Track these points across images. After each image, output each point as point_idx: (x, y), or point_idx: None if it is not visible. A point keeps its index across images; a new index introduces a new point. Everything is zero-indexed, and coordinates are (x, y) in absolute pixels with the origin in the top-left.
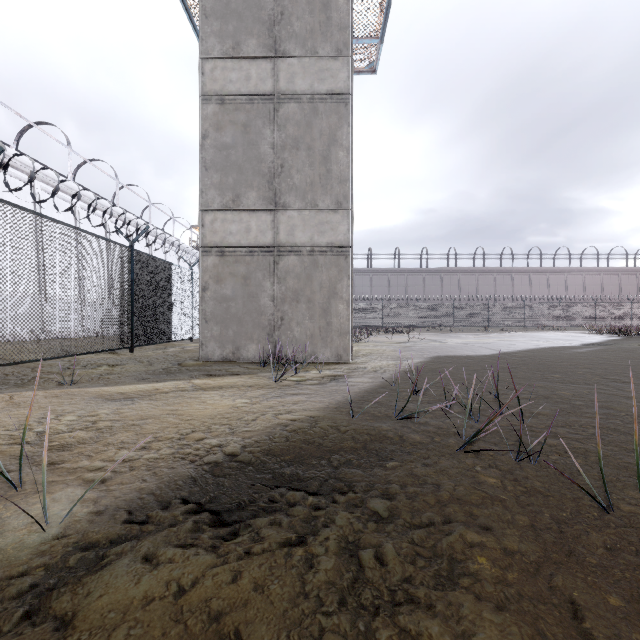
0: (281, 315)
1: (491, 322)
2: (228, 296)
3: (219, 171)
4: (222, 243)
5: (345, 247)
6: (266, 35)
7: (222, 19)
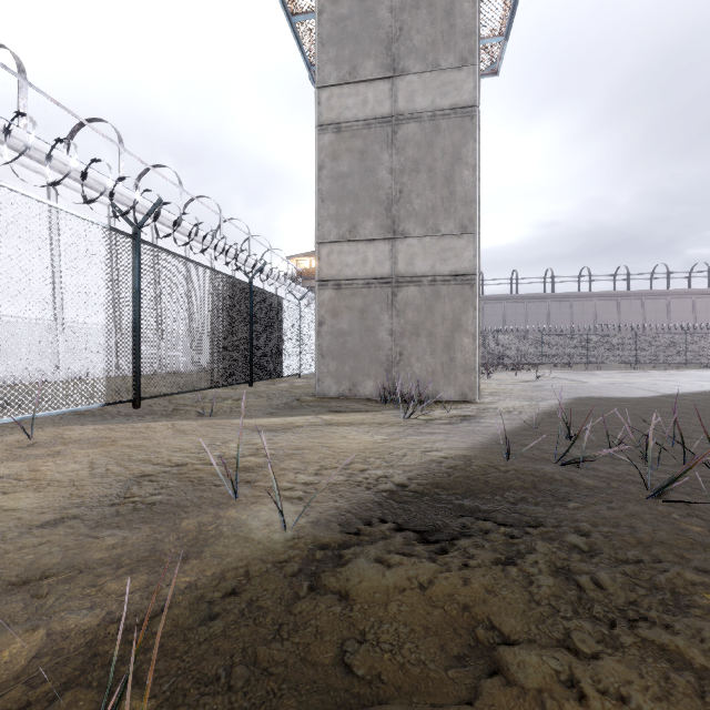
0: (400, 350)
1: (639, 358)
2: (344, 330)
3: (335, 202)
4: (338, 276)
5: (470, 275)
6: (384, 54)
7: (338, 45)
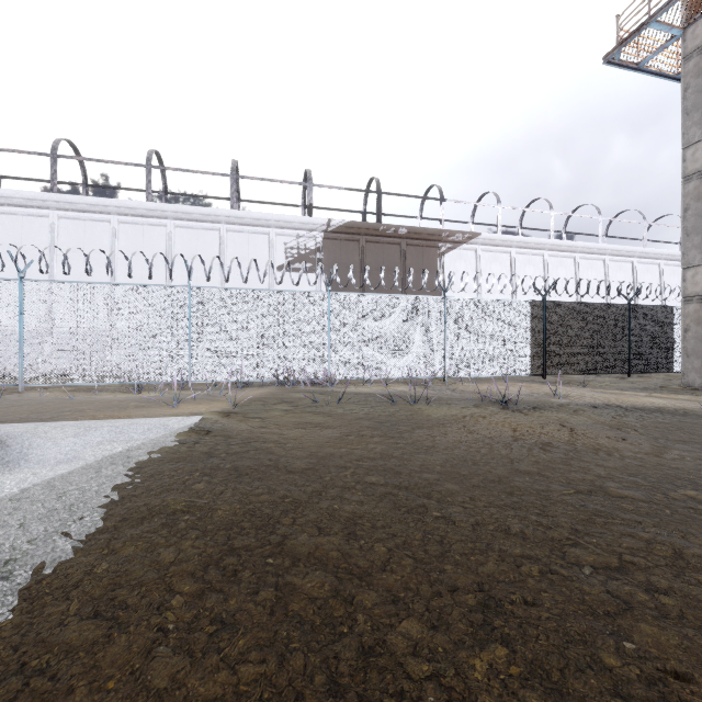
0: None
1: None
2: None
3: (699, 233)
4: None
5: None
6: None
7: None
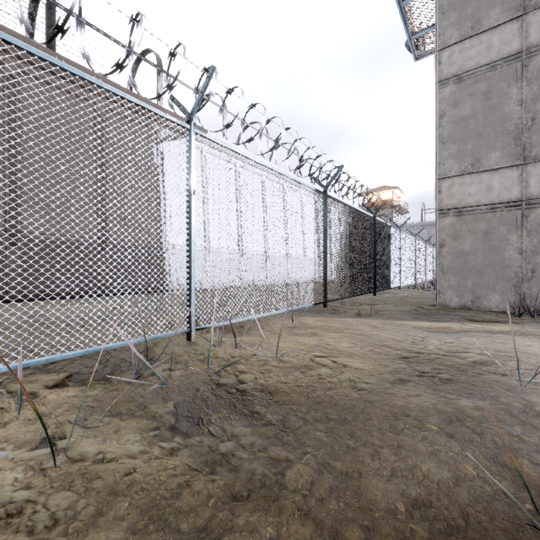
0: (531, 267)
1: None
2: (466, 251)
3: (456, 142)
4: (459, 204)
5: None
6: None
7: (459, 7)
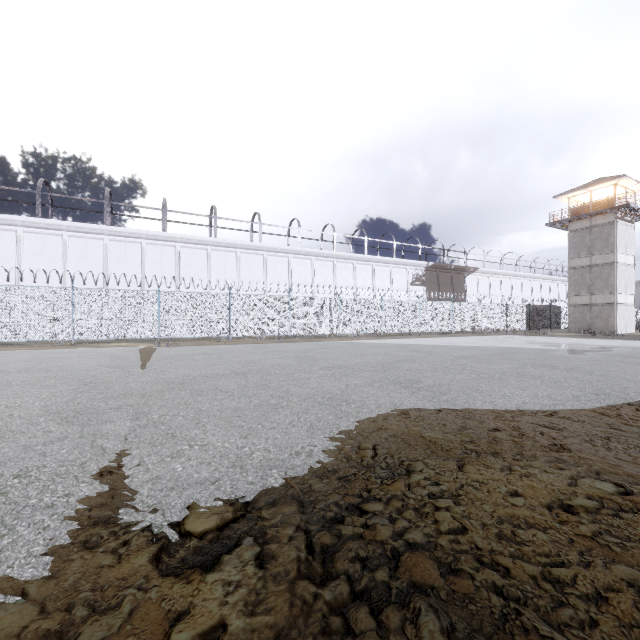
0: (592, 322)
1: None
2: (576, 317)
3: (573, 286)
4: (574, 304)
5: (613, 303)
6: (587, 251)
7: (574, 249)
